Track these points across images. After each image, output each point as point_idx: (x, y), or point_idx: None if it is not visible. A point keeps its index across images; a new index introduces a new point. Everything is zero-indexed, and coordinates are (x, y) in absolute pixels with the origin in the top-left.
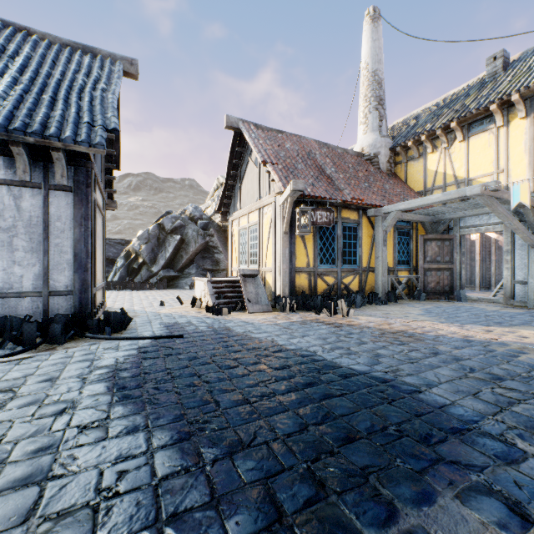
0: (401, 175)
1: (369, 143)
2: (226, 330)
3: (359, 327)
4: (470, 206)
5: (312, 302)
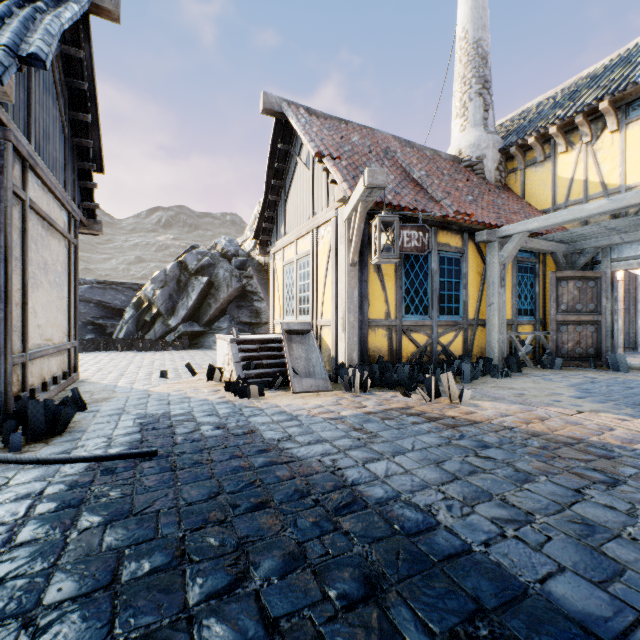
0: (516, 188)
1: (469, 143)
2: (246, 436)
3: (491, 428)
4: (637, 225)
5: (396, 375)
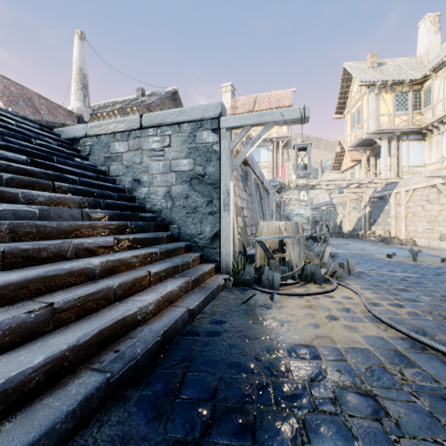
0: None
1: (77, 107)
2: None
3: None
4: None
5: None
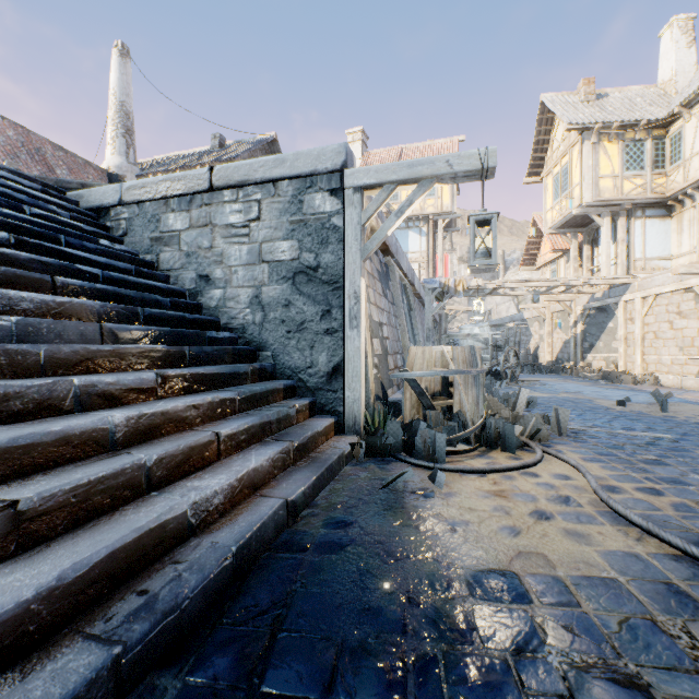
0: None
1: (116, 165)
2: None
3: None
4: None
5: None
